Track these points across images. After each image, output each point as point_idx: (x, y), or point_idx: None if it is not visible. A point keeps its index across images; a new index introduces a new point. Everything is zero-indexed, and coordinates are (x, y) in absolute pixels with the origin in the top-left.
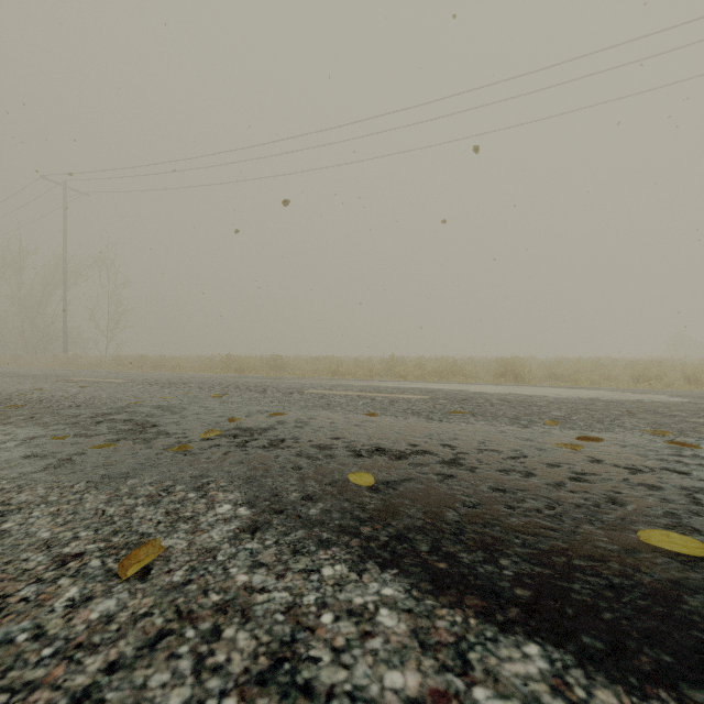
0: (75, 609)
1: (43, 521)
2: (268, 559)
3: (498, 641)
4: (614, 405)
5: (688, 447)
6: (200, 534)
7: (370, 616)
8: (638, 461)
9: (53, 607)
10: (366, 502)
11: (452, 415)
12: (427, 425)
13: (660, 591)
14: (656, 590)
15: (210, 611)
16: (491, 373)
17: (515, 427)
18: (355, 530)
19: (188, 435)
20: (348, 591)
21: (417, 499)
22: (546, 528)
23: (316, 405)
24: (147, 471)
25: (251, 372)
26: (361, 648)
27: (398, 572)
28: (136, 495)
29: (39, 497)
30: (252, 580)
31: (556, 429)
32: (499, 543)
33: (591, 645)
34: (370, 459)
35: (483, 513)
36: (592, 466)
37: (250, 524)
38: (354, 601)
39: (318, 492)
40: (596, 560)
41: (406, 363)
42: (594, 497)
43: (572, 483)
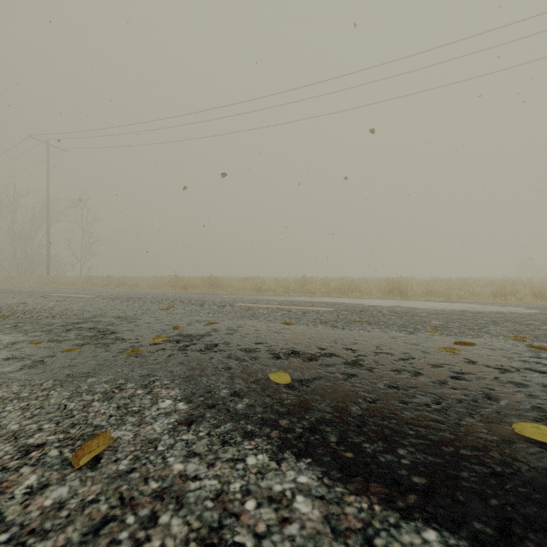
0: (32, 496)
1: (14, 415)
2: (201, 449)
3: (400, 527)
4: (480, 315)
5: (544, 350)
6: (145, 426)
7: (287, 503)
8: (505, 362)
9: (13, 494)
10: (284, 397)
11: (352, 324)
12: (332, 332)
13: (537, 478)
14: (533, 477)
15: (149, 497)
16: (381, 290)
17: (403, 334)
18: (275, 423)
19: (140, 340)
20: (268, 479)
21: (326, 395)
22: (434, 421)
23: (243, 315)
24: (105, 371)
25: (193, 289)
26: (280, 534)
27: (312, 461)
28: (94, 392)
29: (13, 394)
30: (186, 468)
31: (436, 335)
32: (396, 435)
33: (482, 531)
34: (287, 360)
35: (381, 407)
36: (468, 367)
37: (187, 417)
38: (274, 488)
39: (244, 389)
40: (479, 450)
41: (315, 282)
42: (472, 393)
43: (453, 381)
